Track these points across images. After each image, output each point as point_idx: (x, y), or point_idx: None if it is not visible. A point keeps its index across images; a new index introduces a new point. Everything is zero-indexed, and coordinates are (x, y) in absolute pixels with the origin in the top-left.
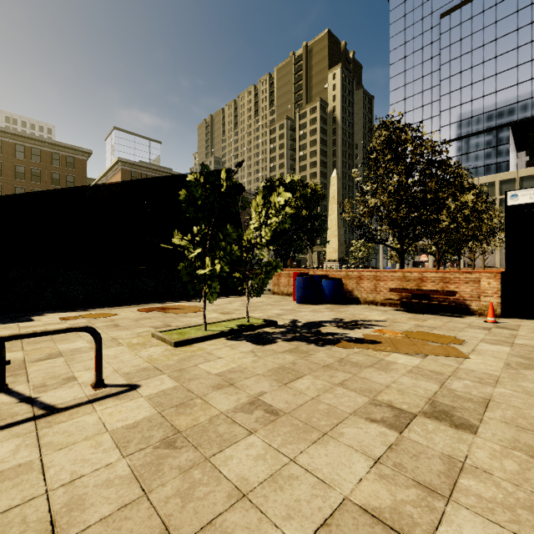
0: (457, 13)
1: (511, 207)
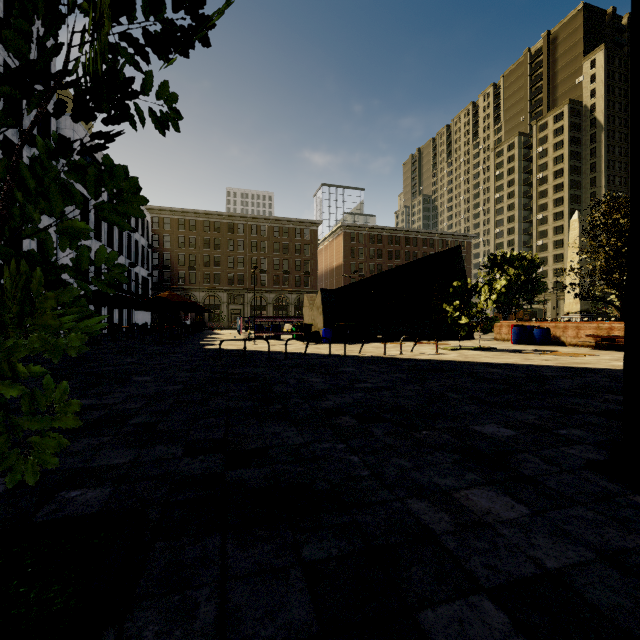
0: None
1: None
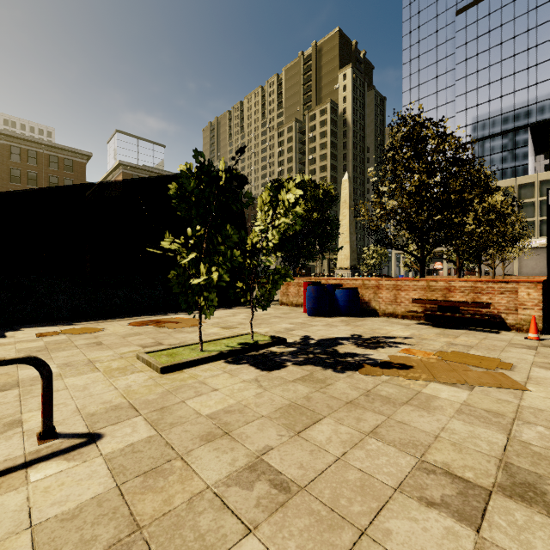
0: (474, 10)
1: None
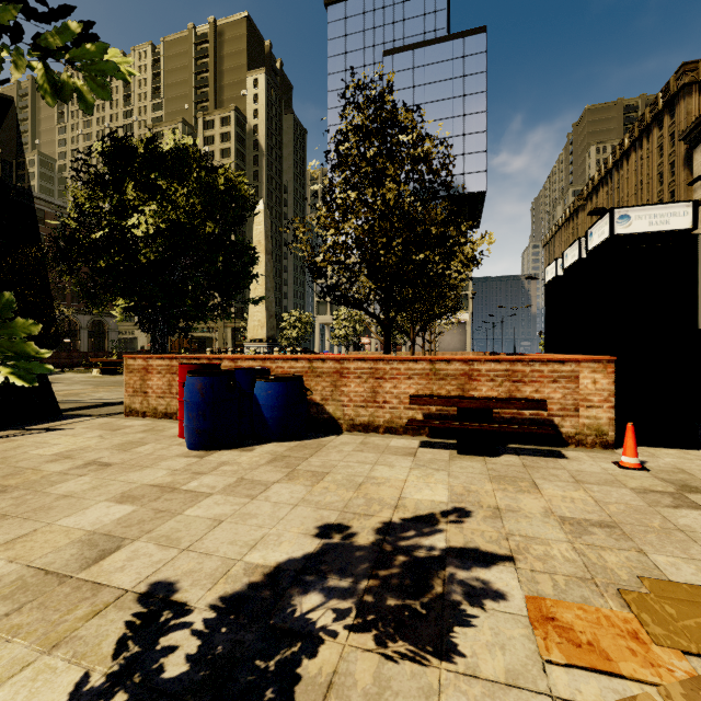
0: (400, 57)
1: (619, 238)
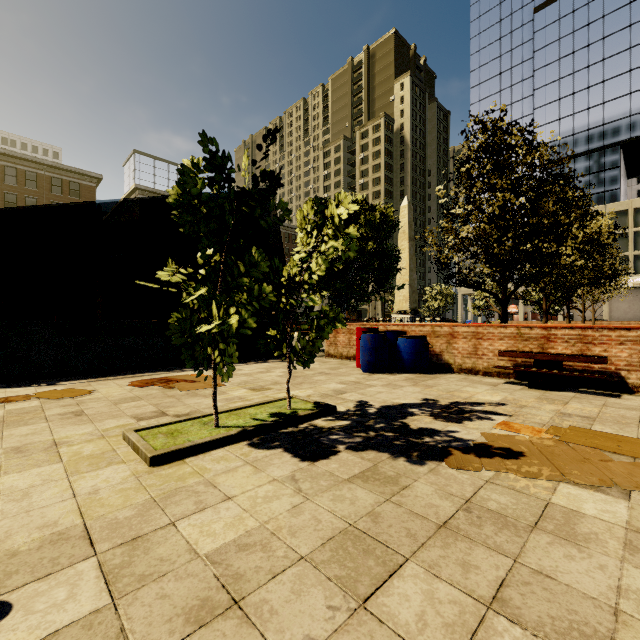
0: (555, 7)
1: None
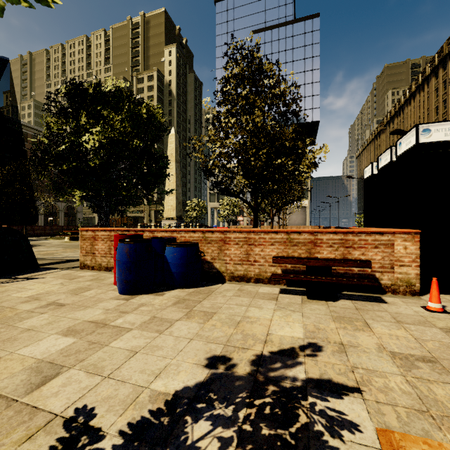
0: (263, 35)
1: (422, 145)
